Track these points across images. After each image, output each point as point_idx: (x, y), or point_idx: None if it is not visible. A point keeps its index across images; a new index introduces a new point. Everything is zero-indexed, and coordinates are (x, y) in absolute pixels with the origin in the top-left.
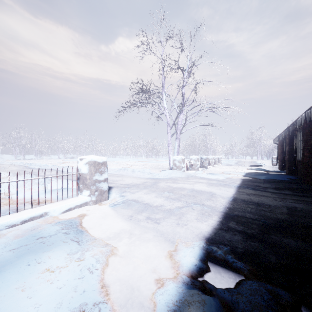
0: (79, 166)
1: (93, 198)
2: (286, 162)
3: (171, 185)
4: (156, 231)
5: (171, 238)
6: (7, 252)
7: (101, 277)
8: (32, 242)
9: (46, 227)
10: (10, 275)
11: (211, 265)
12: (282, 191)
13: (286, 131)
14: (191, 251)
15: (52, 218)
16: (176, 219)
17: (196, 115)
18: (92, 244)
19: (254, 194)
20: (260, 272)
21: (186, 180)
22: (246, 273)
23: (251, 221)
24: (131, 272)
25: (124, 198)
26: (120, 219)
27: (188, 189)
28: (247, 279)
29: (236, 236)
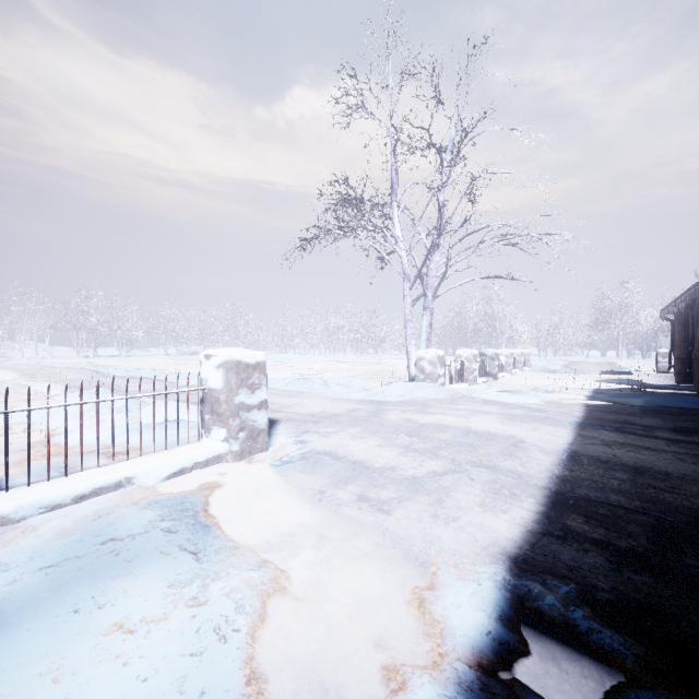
0: (204, 372)
1: (235, 445)
2: (698, 365)
3: (415, 419)
4: (381, 534)
5: (420, 553)
6: (33, 574)
7: (246, 653)
8: (92, 551)
9: (126, 514)
10: (29, 638)
11: (531, 636)
12: (693, 437)
13: (698, 289)
14: (474, 594)
15: (142, 490)
16: (431, 504)
17: (471, 254)
18: (229, 563)
19: (622, 443)
20: (669, 666)
21: (451, 406)
22: (631, 665)
23: (624, 514)
24: (322, 643)
25: (305, 448)
26: (296, 499)
27: (457, 428)
28: (636, 685)
29: (590, 554)
